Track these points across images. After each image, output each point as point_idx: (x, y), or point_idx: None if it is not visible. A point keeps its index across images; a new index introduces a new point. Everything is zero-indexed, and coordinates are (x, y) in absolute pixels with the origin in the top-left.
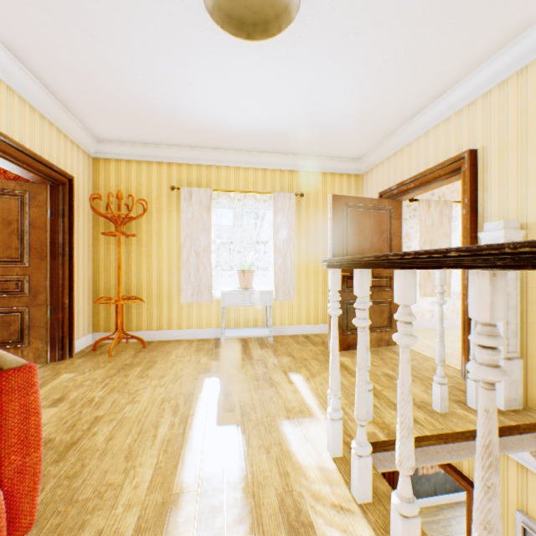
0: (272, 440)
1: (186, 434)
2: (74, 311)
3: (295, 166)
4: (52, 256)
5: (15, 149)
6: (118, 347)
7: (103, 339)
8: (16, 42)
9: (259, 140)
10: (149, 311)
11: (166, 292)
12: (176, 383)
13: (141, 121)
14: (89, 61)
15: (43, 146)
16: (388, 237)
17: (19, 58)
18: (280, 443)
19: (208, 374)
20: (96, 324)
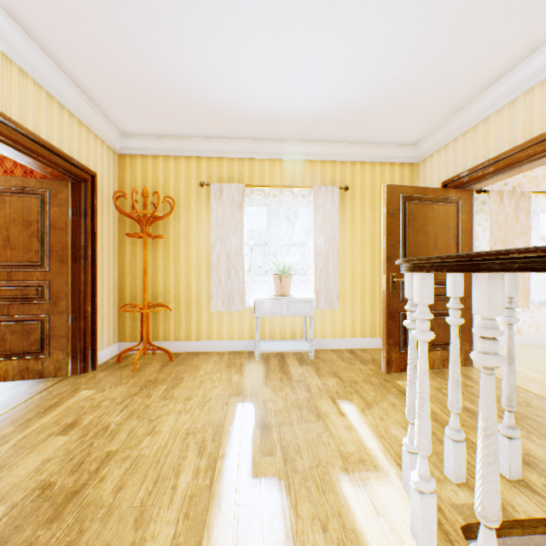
0: (328, 507)
1: (213, 488)
2: (97, 319)
3: (338, 155)
4: (73, 260)
5: (28, 139)
6: (144, 358)
7: (128, 350)
8: (24, 13)
9: (297, 125)
10: (177, 320)
11: (194, 299)
12: (203, 408)
13: (166, 109)
14: (105, 33)
15: (61, 139)
16: (455, 235)
17: (31, 35)
18: (339, 514)
19: (241, 398)
20: (122, 333)
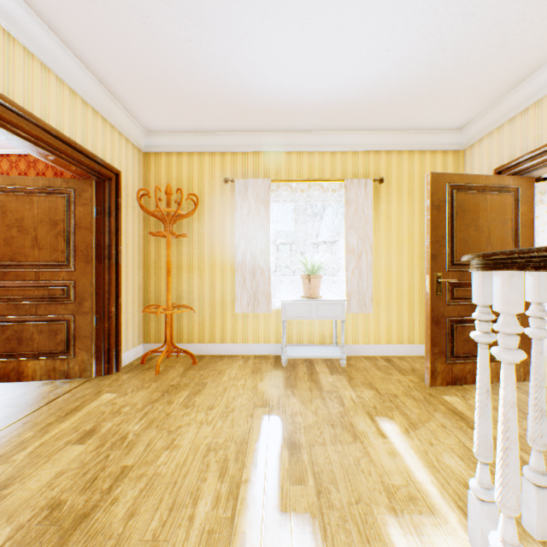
0: None
1: (235, 522)
2: (121, 320)
3: (372, 145)
4: (98, 259)
5: (50, 136)
6: (167, 361)
7: (151, 352)
8: (44, 3)
9: (327, 113)
10: (201, 322)
11: (219, 300)
12: (226, 420)
13: (189, 102)
14: (124, 19)
15: (85, 136)
16: (512, 229)
17: (52, 27)
18: None
19: (267, 410)
20: (147, 334)
